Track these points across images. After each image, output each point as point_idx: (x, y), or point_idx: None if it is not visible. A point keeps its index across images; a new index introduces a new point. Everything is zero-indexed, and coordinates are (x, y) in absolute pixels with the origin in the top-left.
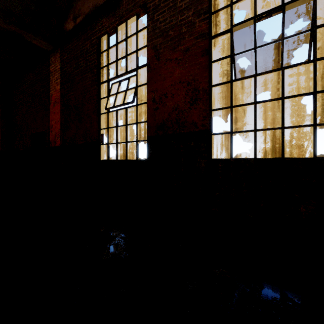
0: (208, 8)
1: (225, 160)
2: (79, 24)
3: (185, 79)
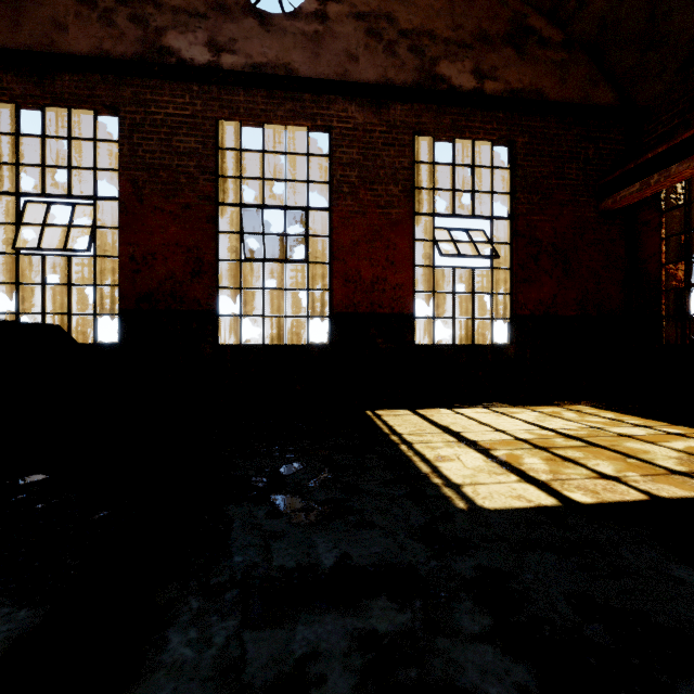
0: (215, 170)
1: (234, 346)
2: None
3: (184, 243)
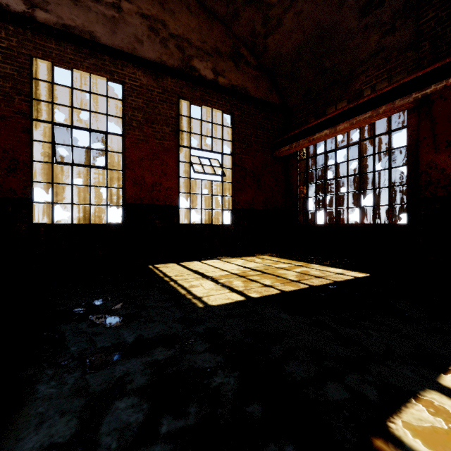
0: (30, 94)
1: (47, 225)
2: None
3: None
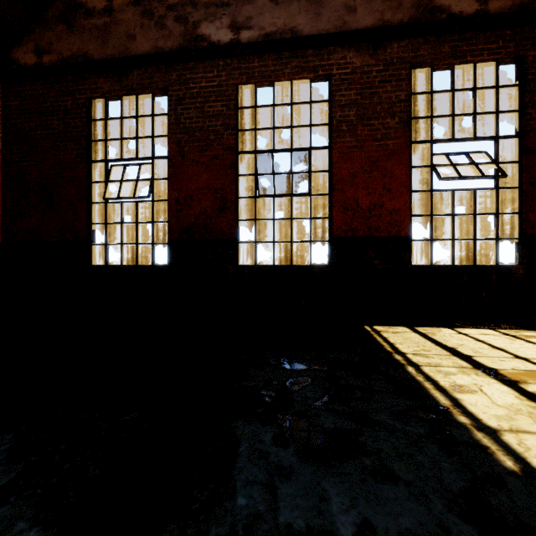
0: (235, 126)
1: (250, 267)
2: (51, 66)
3: (213, 186)
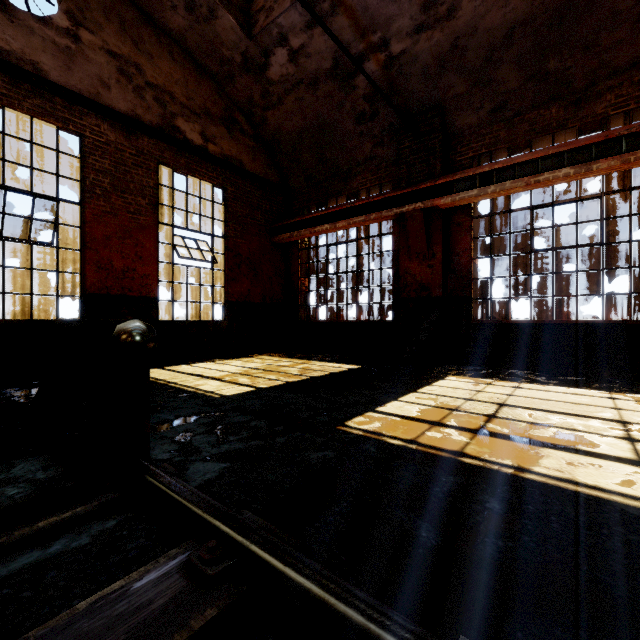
0: None
1: None
2: None
3: None
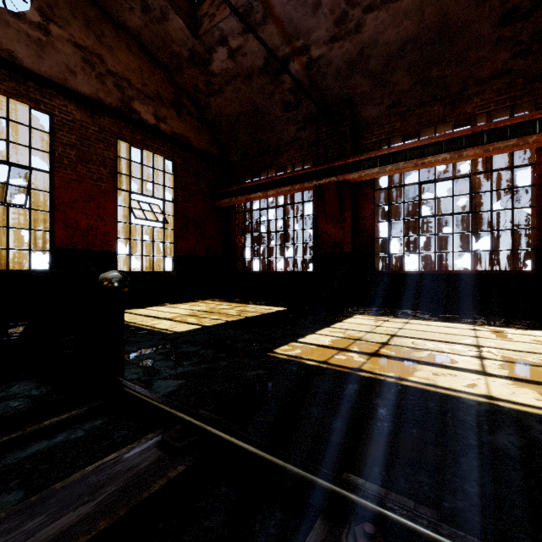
0: None
1: None
2: None
3: None
